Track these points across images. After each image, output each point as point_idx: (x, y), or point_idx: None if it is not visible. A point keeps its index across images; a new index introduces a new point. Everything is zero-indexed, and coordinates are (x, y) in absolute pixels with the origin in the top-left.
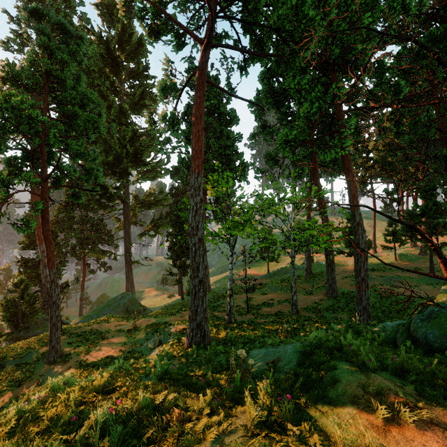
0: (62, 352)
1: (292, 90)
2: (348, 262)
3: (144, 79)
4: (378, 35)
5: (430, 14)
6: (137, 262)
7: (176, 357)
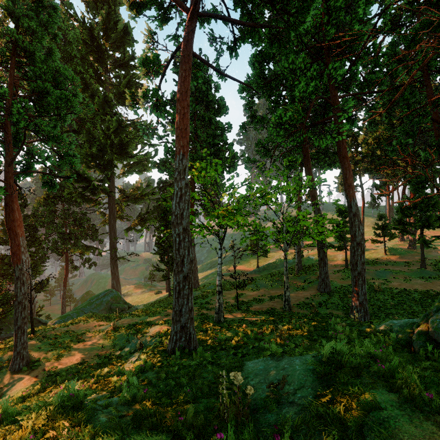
0: (30, 358)
1: (286, 70)
2: (338, 257)
3: (131, 69)
4: (375, 17)
5: (423, 2)
6: (123, 257)
7: (155, 366)
